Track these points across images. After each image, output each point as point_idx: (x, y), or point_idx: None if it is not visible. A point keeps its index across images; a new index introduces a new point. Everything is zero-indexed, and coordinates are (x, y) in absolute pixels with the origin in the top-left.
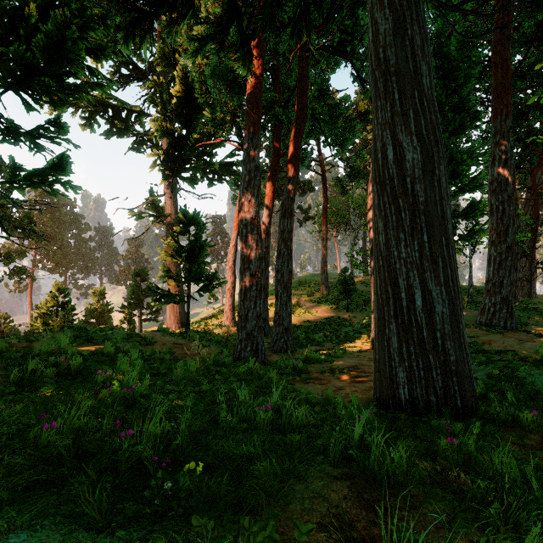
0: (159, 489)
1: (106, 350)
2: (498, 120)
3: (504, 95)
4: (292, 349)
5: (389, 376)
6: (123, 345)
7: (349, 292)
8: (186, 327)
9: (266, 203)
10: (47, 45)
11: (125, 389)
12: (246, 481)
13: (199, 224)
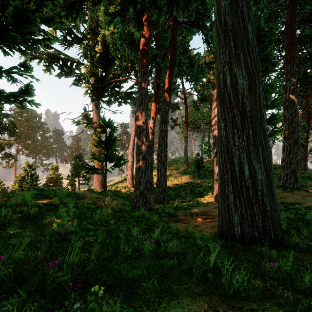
0: (72, 307)
1: (54, 202)
2: (289, 66)
3: (292, 51)
4: (167, 201)
5: (227, 219)
6: (65, 199)
7: (200, 167)
8: (104, 188)
9: (152, 115)
10: (15, 13)
11: (60, 229)
12: (135, 299)
13: (112, 127)
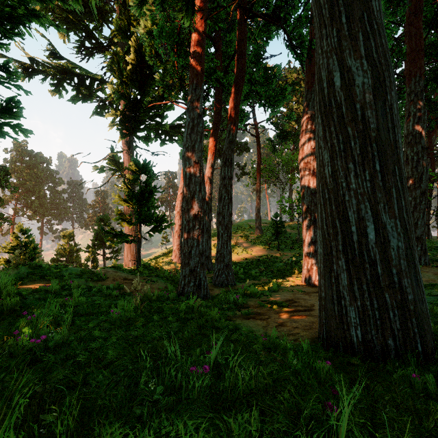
0: None
1: (50, 287)
2: (412, 82)
3: (418, 59)
4: (232, 284)
5: (337, 315)
6: (71, 282)
7: (279, 234)
8: (137, 264)
9: (209, 155)
10: None
11: (32, 340)
12: None
13: (150, 172)
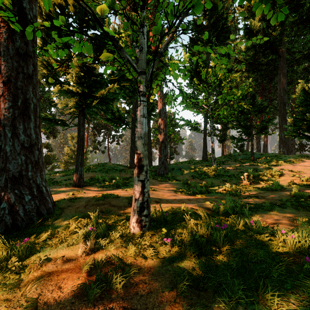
0: None
1: None
2: None
3: None
4: None
5: None
6: None
7: None
8: None
9: None
10: None
11: None
12: None
13: None
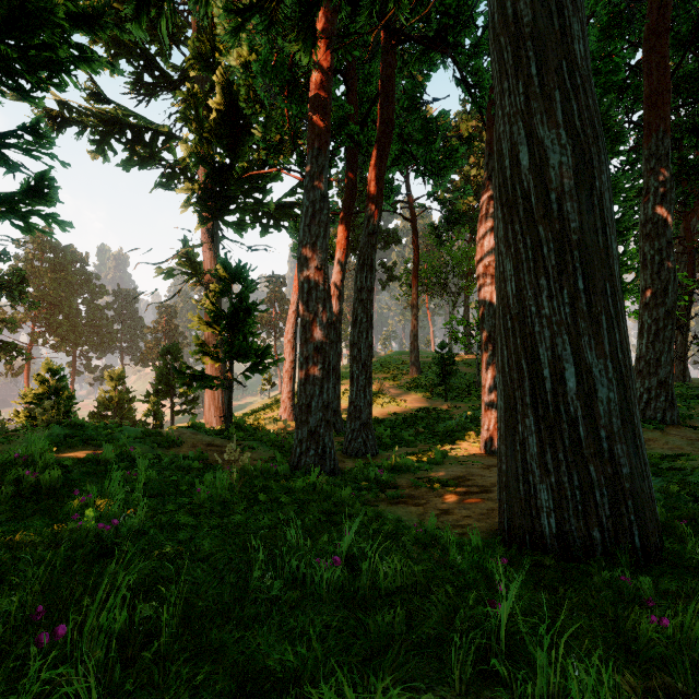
0: None
1: (103, 456)
2: (653, 140)
3: (661, 105)
4: (373, 452)
5: (523, 497)
6: (131, 448)
7: (447, 374)
8: (227, 421)
9: (338, 253)
10: None
11: (100, 526)
12: None
13: (246, 281)
